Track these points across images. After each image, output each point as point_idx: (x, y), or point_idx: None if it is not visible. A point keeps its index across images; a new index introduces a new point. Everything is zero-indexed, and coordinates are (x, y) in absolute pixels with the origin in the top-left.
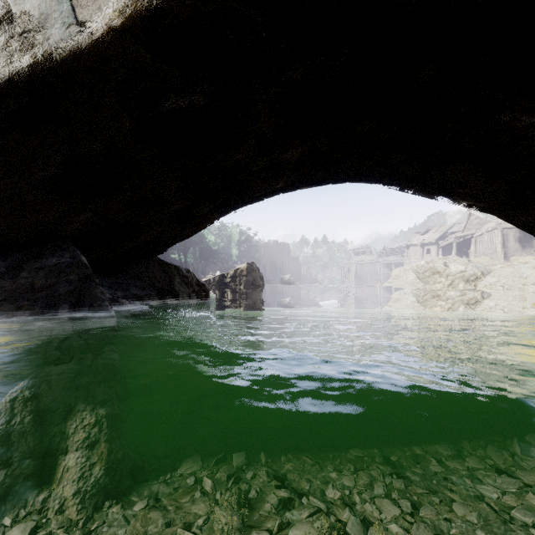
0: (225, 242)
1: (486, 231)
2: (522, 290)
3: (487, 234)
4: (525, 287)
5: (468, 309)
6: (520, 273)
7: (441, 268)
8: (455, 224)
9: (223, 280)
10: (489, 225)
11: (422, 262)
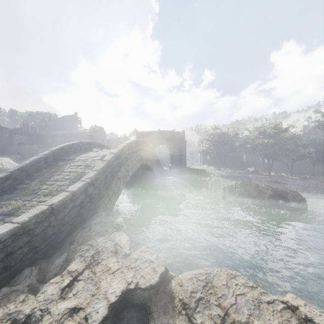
0: None
1: None
2: None
3: None
4: None
5: None
6: None
7: None
8: None
9: (233, 188)
10: None
11: None
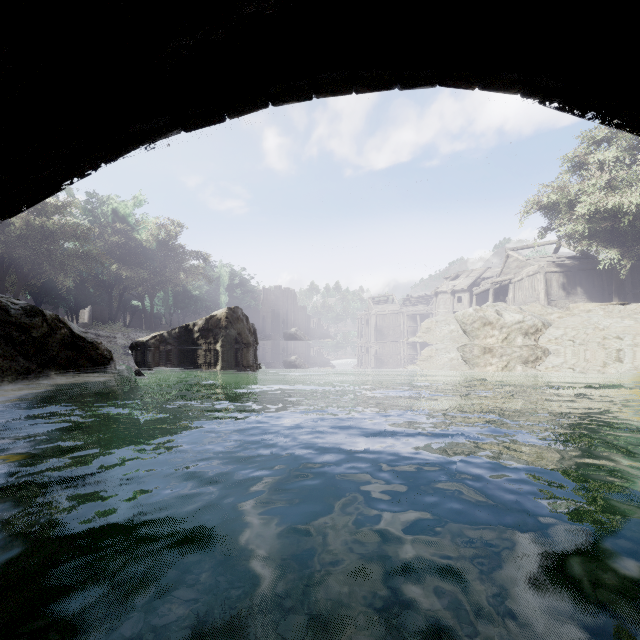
0: (211, 286)
1: (526, 276)
2: (604, 345)
3: (528, 279)
4: (607, 342)
5: (531, 371)
6: (593, 324)
7: (494, 318)
8: (488, 268)
9: (187, 335)
10: (530, 268)
11: (470, 310)
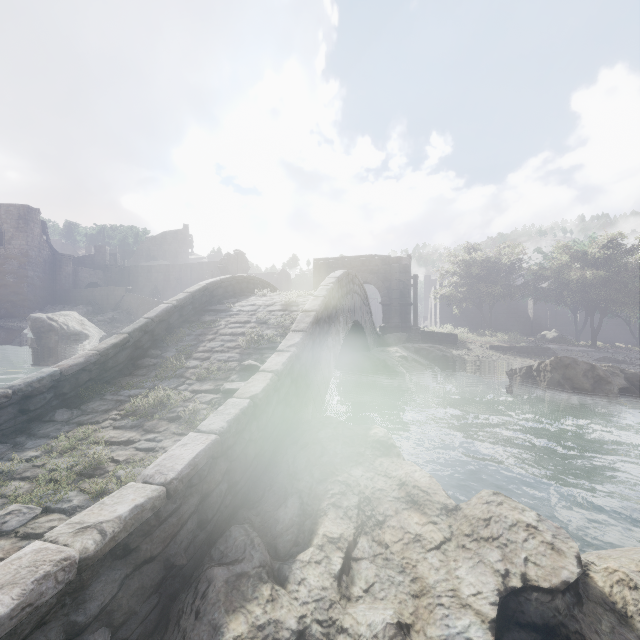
0: None
1: None
2: None
3: None
4: None
5: None
6: None
7: None
8: None
9: (532, 372)
10: None
11: None
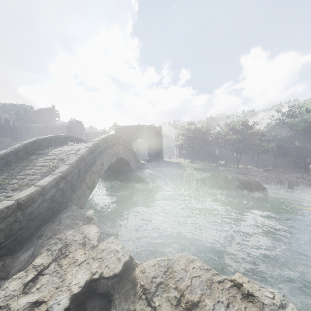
0: None
1: None
2: None
3: None
4: None
5: None
6: None
7: None
8: None
9: (204, 180)
10: None
11: None
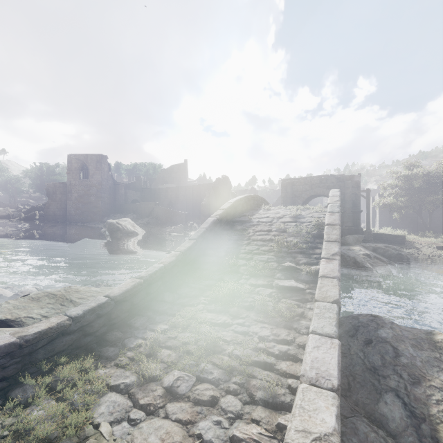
0: None
1: None
2: None
3: None
4: None
5: None
6: None
7: None
8: None
9: None
10: None
11: None
